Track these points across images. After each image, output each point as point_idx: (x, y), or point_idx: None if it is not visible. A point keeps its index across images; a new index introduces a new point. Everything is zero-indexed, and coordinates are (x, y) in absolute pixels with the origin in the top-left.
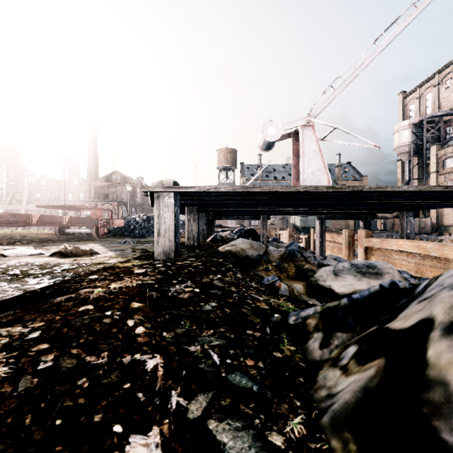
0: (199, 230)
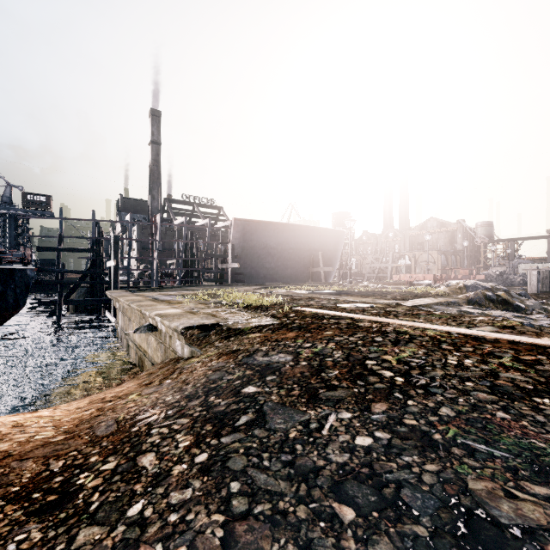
0: (549, 283)
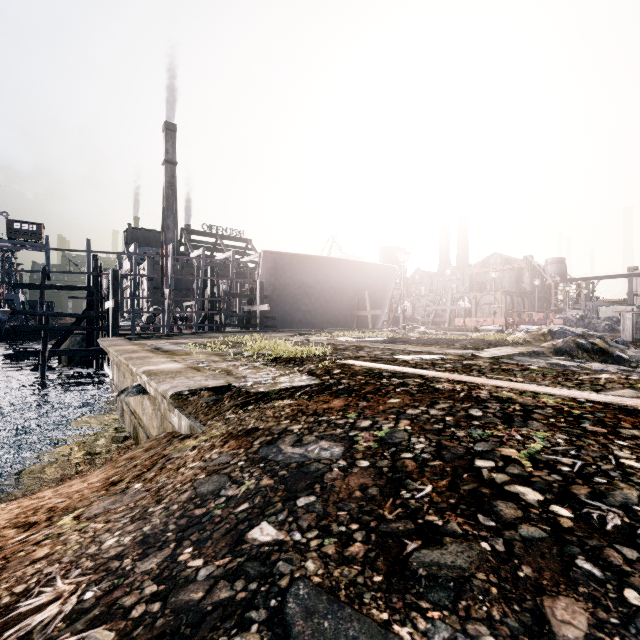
0: None
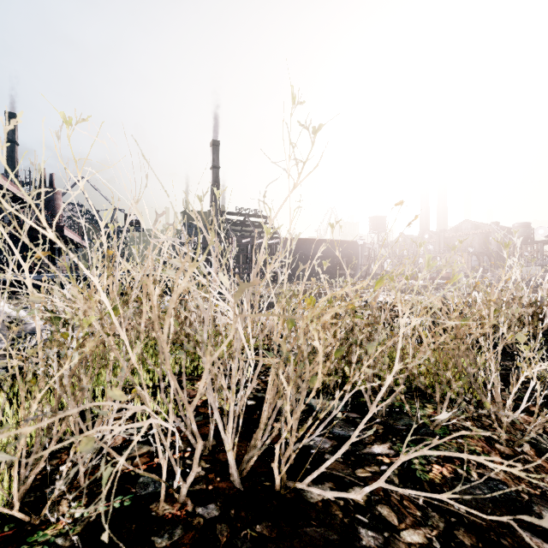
0: None
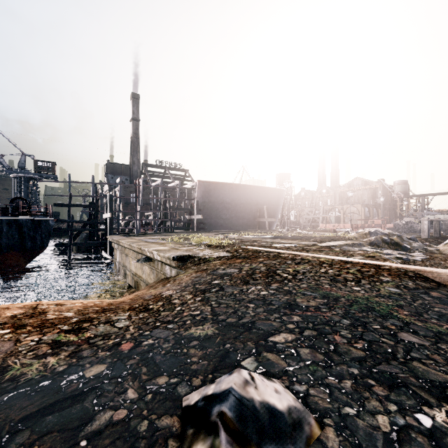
0: (440, 230)
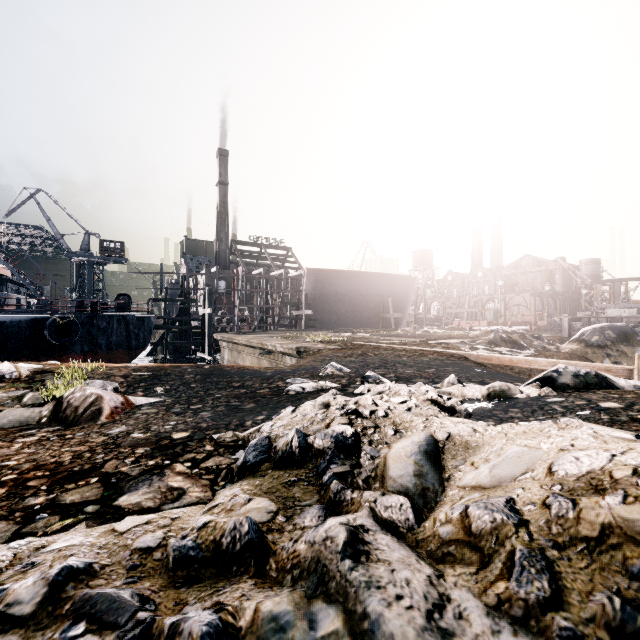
0: None
